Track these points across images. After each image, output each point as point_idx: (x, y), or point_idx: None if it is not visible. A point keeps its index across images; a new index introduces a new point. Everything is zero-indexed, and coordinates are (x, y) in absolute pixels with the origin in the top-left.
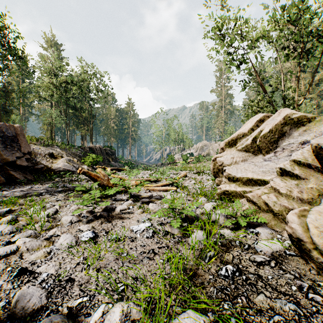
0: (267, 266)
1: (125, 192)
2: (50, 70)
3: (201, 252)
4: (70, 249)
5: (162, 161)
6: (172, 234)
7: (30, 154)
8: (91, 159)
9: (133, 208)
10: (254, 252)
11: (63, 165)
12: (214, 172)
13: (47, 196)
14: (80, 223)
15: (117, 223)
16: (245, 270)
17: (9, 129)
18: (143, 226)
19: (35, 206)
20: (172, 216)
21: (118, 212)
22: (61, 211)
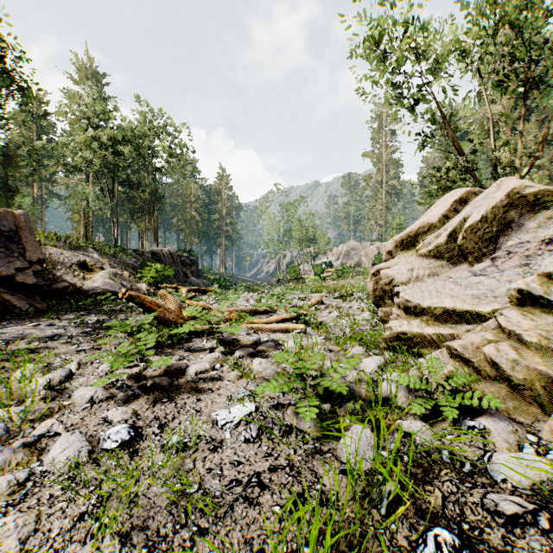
0: (531, 529)
1: (210, 333)
2: (83, 118)
3: (367, 482)
4: (74, 471)
5: (279, 276)
6: (300, 432)
7: (42, 263)
8: (154, 272)
9: (222, 367)
10: (487, 482)
11: (103, 283)
12: (376, 296)
13: (61, 341)
14: (111, 404)
15: (187, 403)
16: (478, 538)
17: (4, 219)
18: (239, 412)
19: (29, 364)
20: (299, 386)
21: (192, 377)
22: (80, 374)
